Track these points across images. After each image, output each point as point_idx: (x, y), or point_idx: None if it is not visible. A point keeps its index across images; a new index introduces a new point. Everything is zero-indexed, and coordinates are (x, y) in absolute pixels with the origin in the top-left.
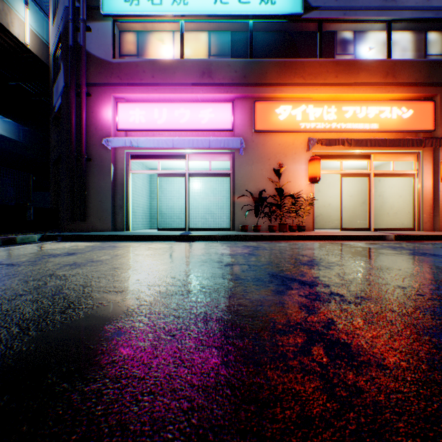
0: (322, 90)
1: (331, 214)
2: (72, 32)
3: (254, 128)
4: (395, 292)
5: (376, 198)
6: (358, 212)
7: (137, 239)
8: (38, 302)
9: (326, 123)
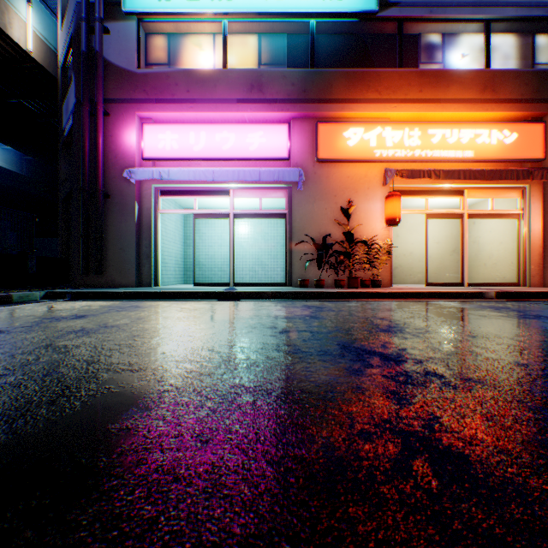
0: (403, 107)
1: (412, 265)
2: (86, 34)
3: (316, 157)
4: (514, 371)
5: (470, 245)
6: (446, 263)
7: (168, 297)
8: (20, 387)
9: (407, 150)
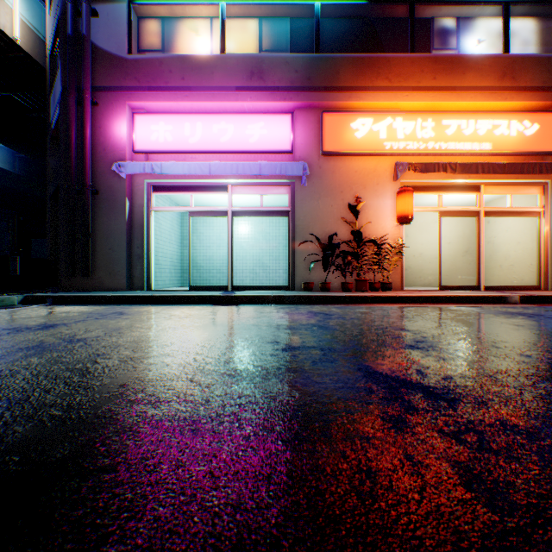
0: (415, 96)
1: (423, 267)
2: (72, 16)
3: (321, 149)
4: None
5: (484, 246)
6: (458, 264)
7: (159, 301)
8: None
9: (420, 143)
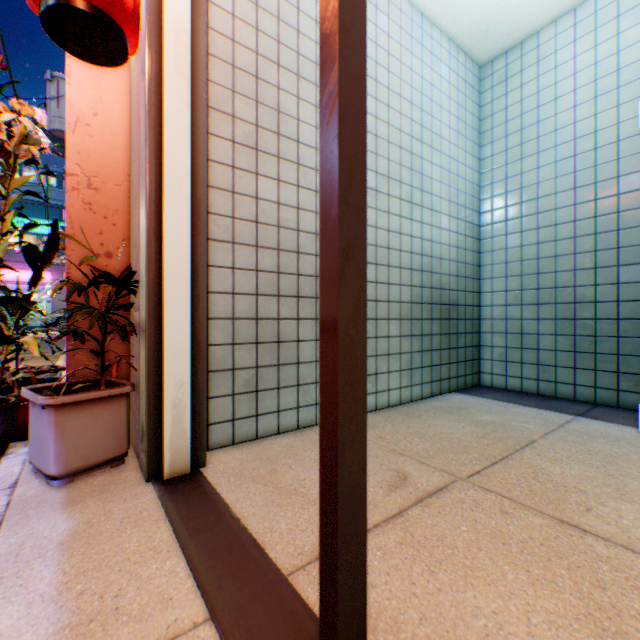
0: None
1: None
2: None
3: None
4: None
5: None
6: None
7: None
8: None
9: None
